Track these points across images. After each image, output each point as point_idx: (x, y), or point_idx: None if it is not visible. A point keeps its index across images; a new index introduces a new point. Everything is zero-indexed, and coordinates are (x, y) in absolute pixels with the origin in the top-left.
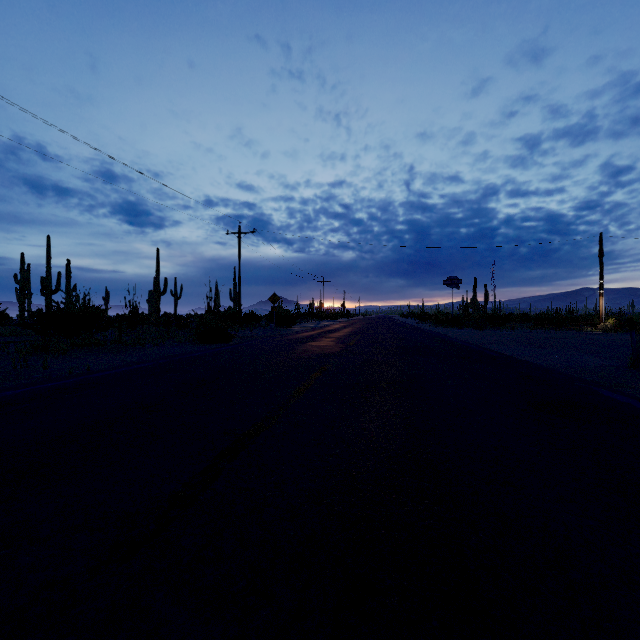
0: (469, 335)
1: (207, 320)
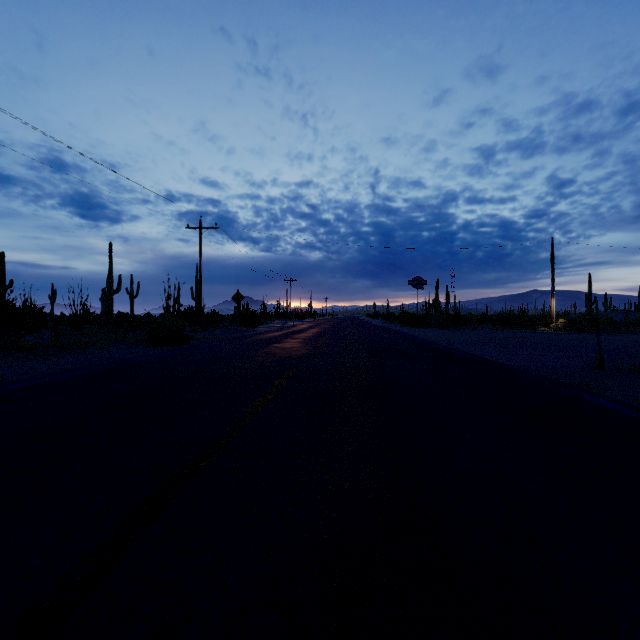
0: (435, 335)
1: (161, 320)
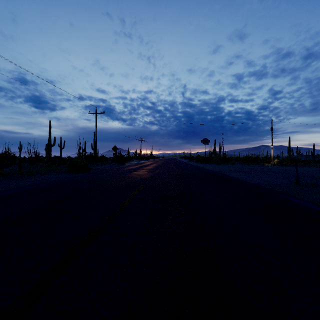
0: (214, 167)
1: (75, 160)
